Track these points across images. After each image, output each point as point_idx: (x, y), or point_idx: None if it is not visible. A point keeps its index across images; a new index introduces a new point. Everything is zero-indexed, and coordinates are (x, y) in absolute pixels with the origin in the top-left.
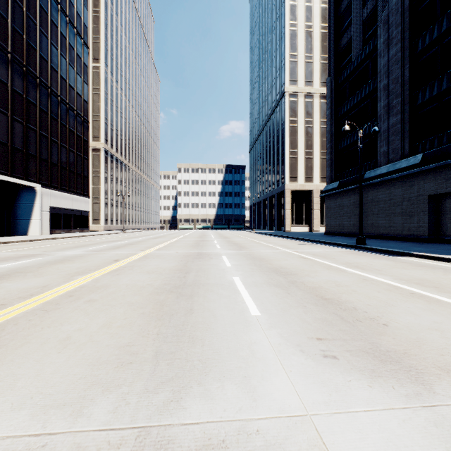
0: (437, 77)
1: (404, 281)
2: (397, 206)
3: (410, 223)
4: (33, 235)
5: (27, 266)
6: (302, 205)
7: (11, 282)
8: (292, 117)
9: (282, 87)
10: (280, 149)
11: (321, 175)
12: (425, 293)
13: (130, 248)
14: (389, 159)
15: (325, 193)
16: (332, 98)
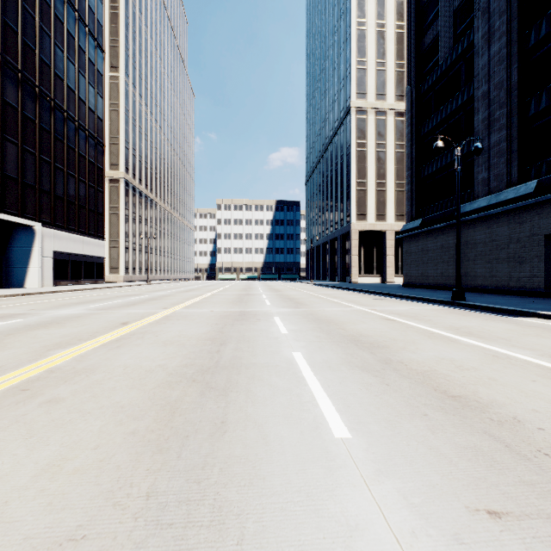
0: None
1: None
2: (502, 249)
3: (520, 271)
4: (31, 288)
5: None
6: (372, 250)
7: None
8: (360, 139)
9: (347, 101)
10: (345, 179)
11: (396, 211)
12: None
13: (149, 305)
14: (490, 188)
15: (403, 234)
16: (413, 112)
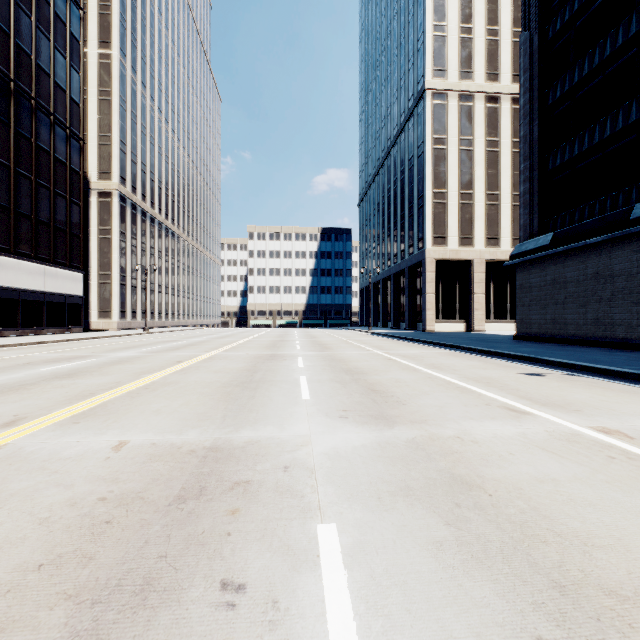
0: None
1: None
2: None
3: None
4: None
5: None
6: (454, 286)
7: None
8: (438, 133)
9: (419, 82)
10: (416, 189)
11: (488, 233)
12: None
13: (8, 401)
14: None
15: (517, 258)
16: (534, 70)
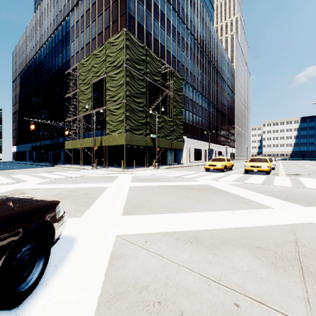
0: None
1: None
2: None
3: None
4: None
5: None
6: None
7: None
8: None
9: None
10: None
11: None
12: None
13: None
14: None
15: None
16: None
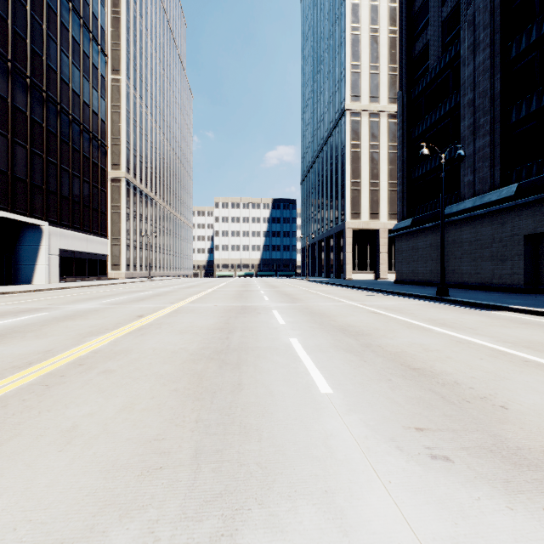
0: (535, 89)
1: (510, 344)
2: (486, 248)
3: (502, 269)
4: (39, 284)
5: (28, 324)
6: (366, 247)
7: (5, 345)
8: (354, 140)
9: (341, 103)
10: (340, 179)
11: (389, 210)
12: (543, 361)
13: (157, 300)
14: (475, 191)
15: (395, 232)
16: (404, 116)
